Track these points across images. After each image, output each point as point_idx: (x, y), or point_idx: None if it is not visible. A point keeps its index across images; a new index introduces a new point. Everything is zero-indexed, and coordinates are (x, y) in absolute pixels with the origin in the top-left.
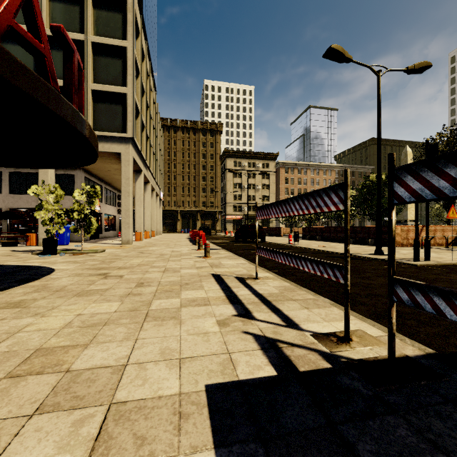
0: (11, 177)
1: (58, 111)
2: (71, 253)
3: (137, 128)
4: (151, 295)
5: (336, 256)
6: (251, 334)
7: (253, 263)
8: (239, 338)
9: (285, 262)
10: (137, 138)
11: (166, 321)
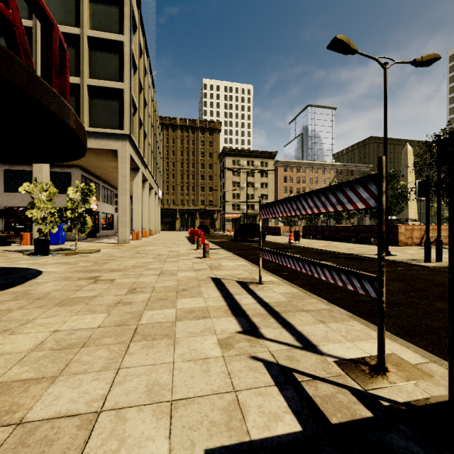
0: (6, 175)
1: (33, 92)
2: (64, 254)
3: (134, 125)
4: (143, 304)
5: (341, 257)
6: (261, 360)
7: (255, 264)
8: (246, 367)
9: (295, 267)
10: (134, 135)
11: (157, 341)
